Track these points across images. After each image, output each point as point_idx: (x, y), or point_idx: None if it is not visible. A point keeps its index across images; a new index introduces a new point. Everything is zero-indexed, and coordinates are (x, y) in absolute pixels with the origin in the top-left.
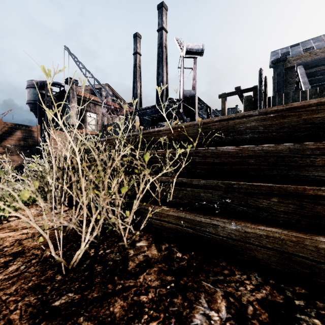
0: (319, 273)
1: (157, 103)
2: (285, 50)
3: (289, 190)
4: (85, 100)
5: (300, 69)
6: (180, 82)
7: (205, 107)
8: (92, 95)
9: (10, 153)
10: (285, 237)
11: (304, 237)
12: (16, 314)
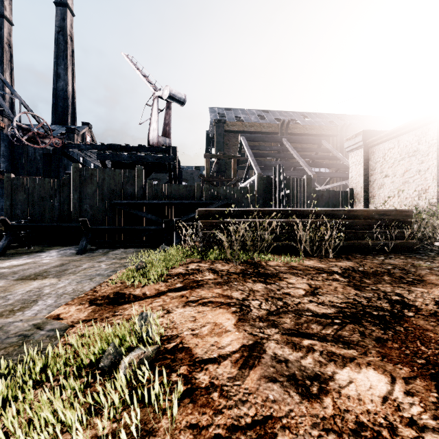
0: (361, 248)
1: (54, 123)
2: (221, 110)
3: (354, 232)
4: None
5: (244, 140)
6: (150, 123)
7: None
8: None
9: None
10: (355, 242)
11: (358, 241)
12: (345, 260)
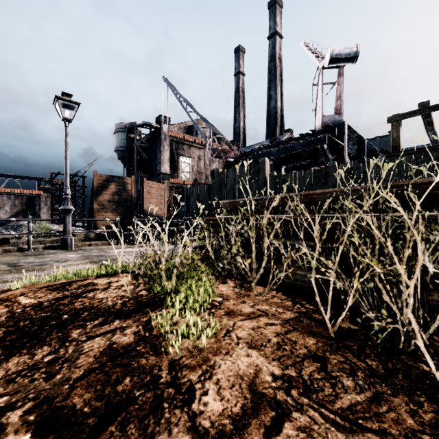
0: None
1: (267, 138)
2: None
3: None
4: (178, 141)
5: None
6: (316, 105)
7: (354, 139)
8: (186, 134)
9: (105, 209)
10: None
11: None
12: None
